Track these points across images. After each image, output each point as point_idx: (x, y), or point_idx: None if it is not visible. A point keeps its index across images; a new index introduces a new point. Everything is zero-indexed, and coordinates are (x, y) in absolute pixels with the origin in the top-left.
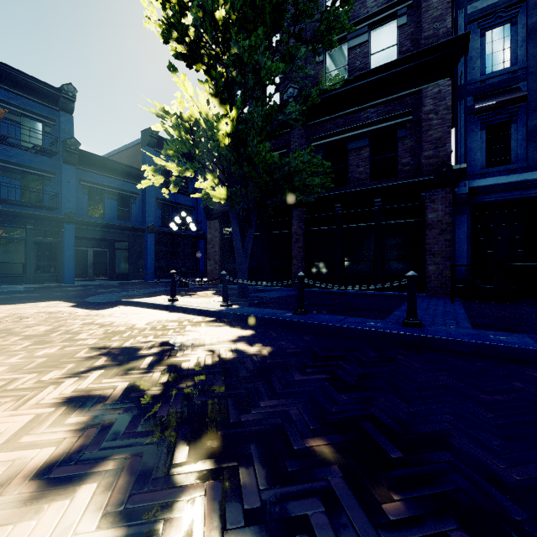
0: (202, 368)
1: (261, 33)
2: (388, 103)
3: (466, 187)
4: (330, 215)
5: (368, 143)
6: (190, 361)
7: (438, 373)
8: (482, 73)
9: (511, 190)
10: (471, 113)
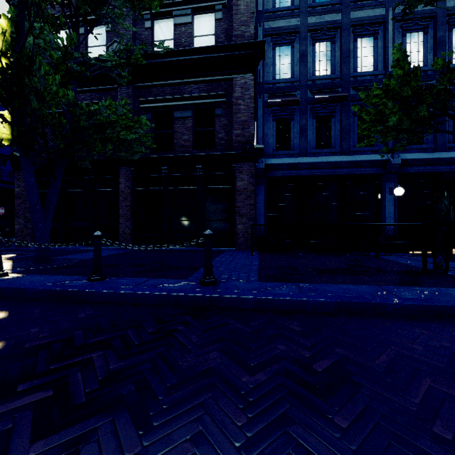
0: None
1: None
2: (208, 83)
3: (264, 163)
4: (157, 176)
5: (192, 115)
6: None
7: (210, 348)
8: (273, 77)
9: (291, 169)
10: (266, 106)
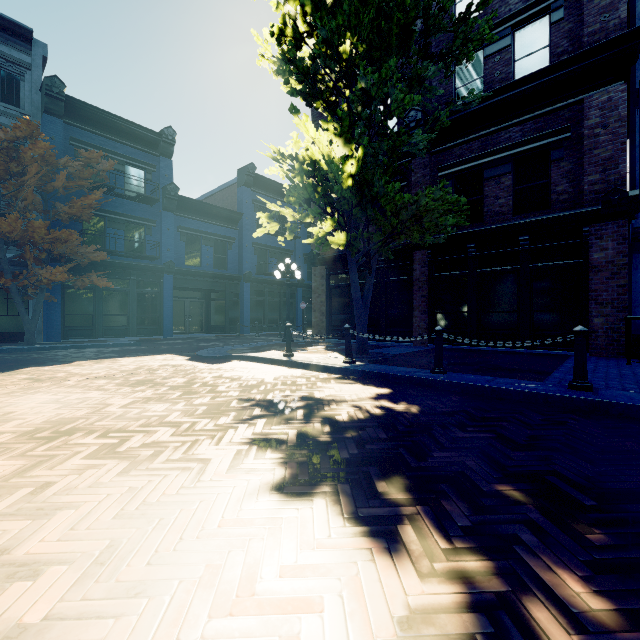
0: (358, 422)
1: (393, 65)
2: (538, 119)
3: None
4: (461, 257)
5: (511, 169)
6: (341, 415)
7: (622, 439)
8: None
9: None
10: None
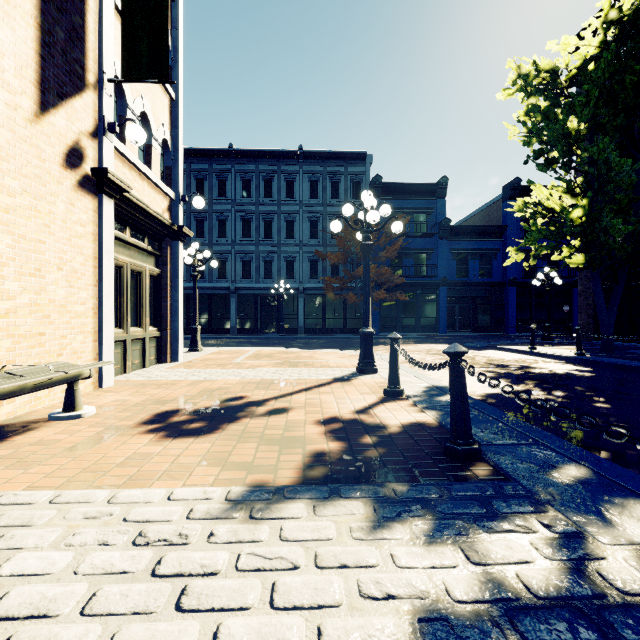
0: (542, 373)
1: (607, 141)
2: None
3: None
4: None
5: None
6: (536, 371)
7: None
8: None
9: None
10: None
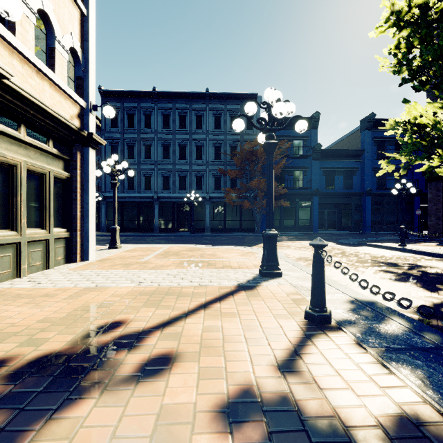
0: (440, 274)
1: None
2: None
3: None
4: None
5: None
6: (431, 271)
7: None
8: None
9: None
10: None
